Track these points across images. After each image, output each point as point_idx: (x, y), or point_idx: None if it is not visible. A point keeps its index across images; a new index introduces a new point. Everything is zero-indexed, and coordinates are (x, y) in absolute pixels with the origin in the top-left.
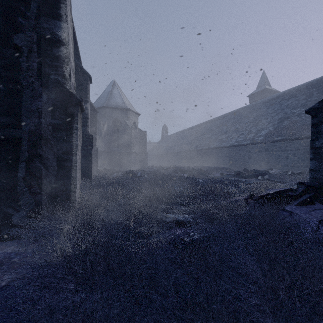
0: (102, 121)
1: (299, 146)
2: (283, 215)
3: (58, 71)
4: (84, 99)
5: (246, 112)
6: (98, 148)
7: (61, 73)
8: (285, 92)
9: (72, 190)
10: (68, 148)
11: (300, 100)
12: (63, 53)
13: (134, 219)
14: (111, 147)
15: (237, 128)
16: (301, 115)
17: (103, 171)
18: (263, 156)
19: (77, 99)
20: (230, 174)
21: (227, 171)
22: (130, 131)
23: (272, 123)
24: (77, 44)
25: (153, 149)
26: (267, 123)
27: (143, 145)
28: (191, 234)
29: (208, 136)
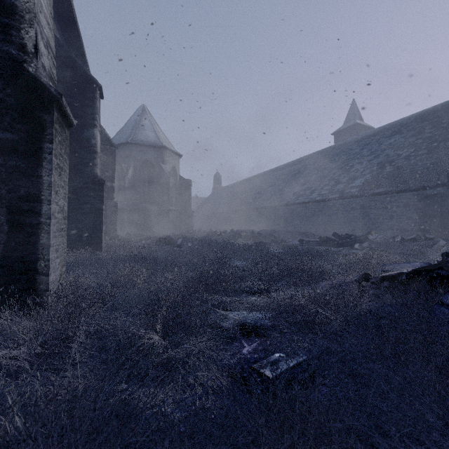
0: (126, 164)
1: (409, 200)
2: (444, 314)
3: (11, 37)
4: (89, 121)
5: (332, 154)
6: (119, 203)
7: (16, 41)
8: (386, 126)
9: (41, 271)
10: (32, 188)
11: (407, 137)
12: (21, 2)
13: (161, 327)
14: (139, 202)
15: (320, 176)
16: (410, 158)
17: (125, 237)
18: (357, 216)
19: (51, 94)
20: (314, 241)
21: (309, 237)
22: (167, 180)
23: (369, 169)
24: (80, 36)
25: (201, 206)
26: (362, 169)
27: (186, 199)
28: (273, 358)
29: (279, 187)
